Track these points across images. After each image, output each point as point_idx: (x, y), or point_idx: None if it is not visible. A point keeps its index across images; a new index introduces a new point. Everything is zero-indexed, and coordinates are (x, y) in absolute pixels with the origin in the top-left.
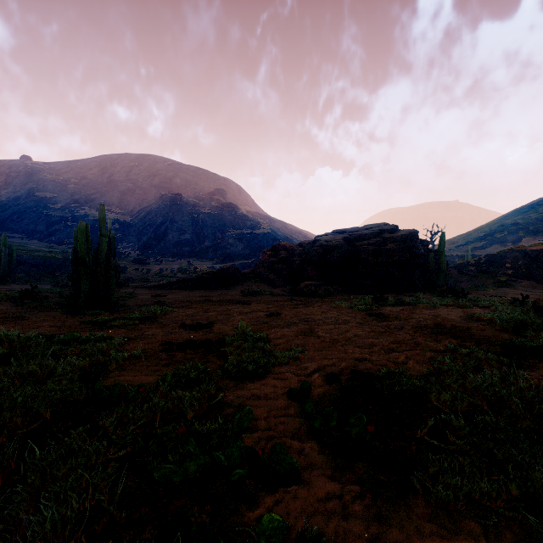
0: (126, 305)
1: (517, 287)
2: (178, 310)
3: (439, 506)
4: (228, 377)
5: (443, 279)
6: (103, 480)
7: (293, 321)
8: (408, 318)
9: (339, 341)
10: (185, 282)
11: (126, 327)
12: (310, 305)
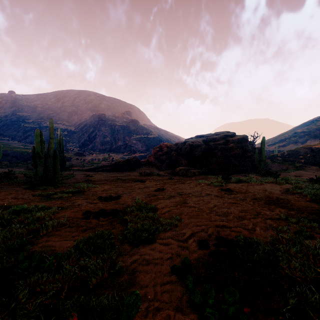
0: (67, 182)
1: (308, 170)
2: (99, 186)
3: None
4: (126, 243)
5: (263, 165)
6: None
7: (173, 194)
8: (247, 192)
9: (205, 210)
10: (105, 167)
11: (63, 198)
12: (182, 182)
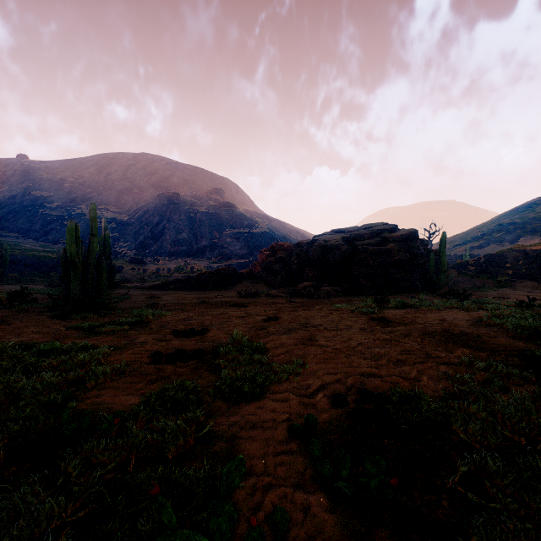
0: (119, 307)
1: (518, 287)
2: (172, 313)
3: None
4: (220, 398)
5: (444, 280)
6: None
7: (293, 326)
8: (413, 323)
9: (343, 351)
10: (181, 282)
11: (115, 333)
12: (309, 307)
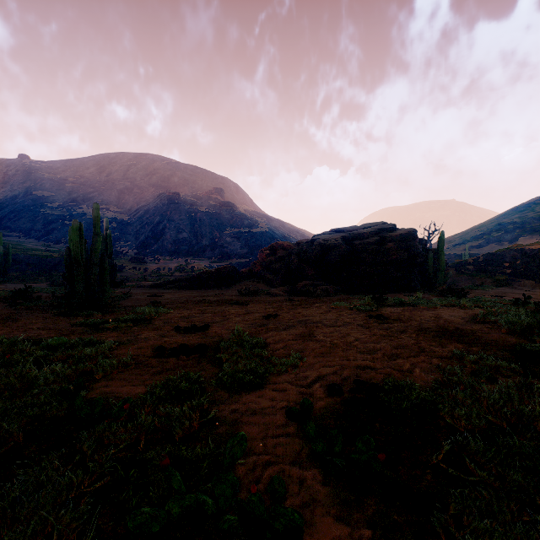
0: (121, 305)
1: (516, 286)
2: (174, 311)
3: None
4: (222, 388)
5: (442, 279)
6: (72, 522)
7: (292, 323)
8: (410, 320)
9: (340, 346)
10: (182, 281)
11: (119, 329)
12: (308, 305)
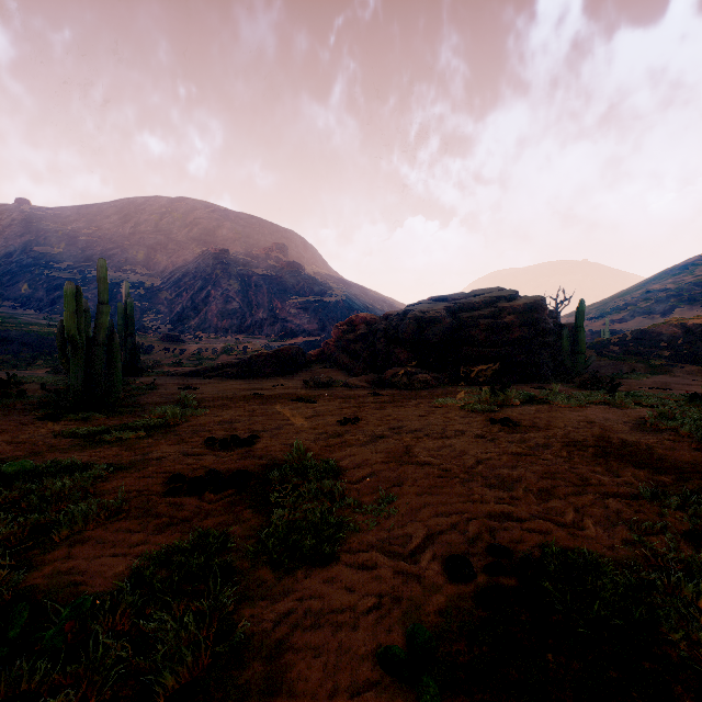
0: (139, 402)
1: (679, 374)
2: (210, 411)
3: None
4: (265, 562)
5: (582, 364)
6: None
7: (380, 432)
8: (550, 427)
9: (456, 474)
10: (228, 367)
11: (123, 443)
12: (401, 403)
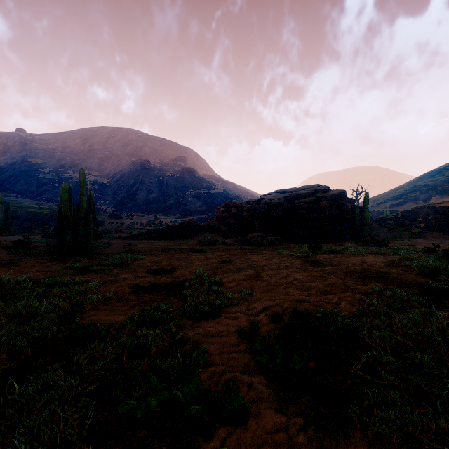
0: (103, 252)
1: (429, 237)
2: (146, 257)
3: (375, 439)
4: (187, 317)
5: (367, 231)
6: (74, 413)
7: (243, 266)
8: (339, 264)
9: (282, 284)
10: (152, 233)
11: (102, 272)
12: (256, 252)
